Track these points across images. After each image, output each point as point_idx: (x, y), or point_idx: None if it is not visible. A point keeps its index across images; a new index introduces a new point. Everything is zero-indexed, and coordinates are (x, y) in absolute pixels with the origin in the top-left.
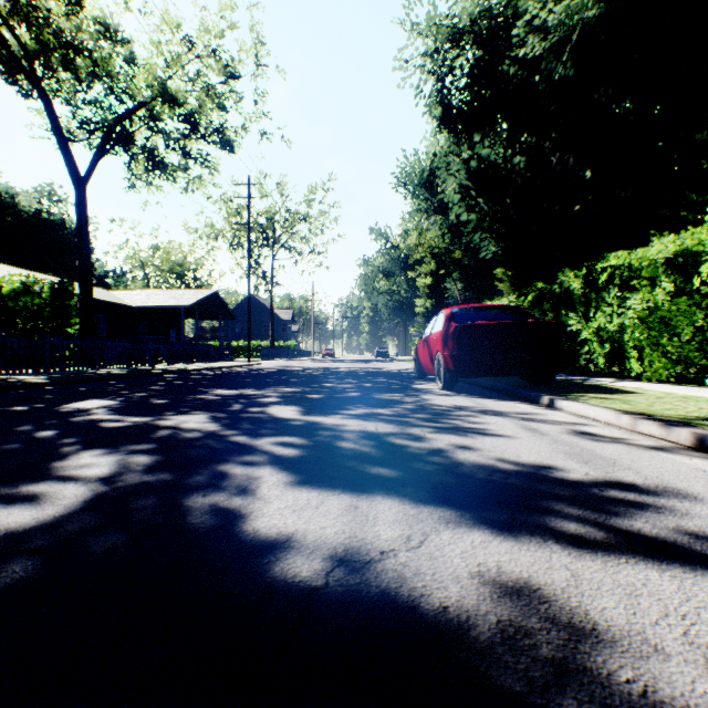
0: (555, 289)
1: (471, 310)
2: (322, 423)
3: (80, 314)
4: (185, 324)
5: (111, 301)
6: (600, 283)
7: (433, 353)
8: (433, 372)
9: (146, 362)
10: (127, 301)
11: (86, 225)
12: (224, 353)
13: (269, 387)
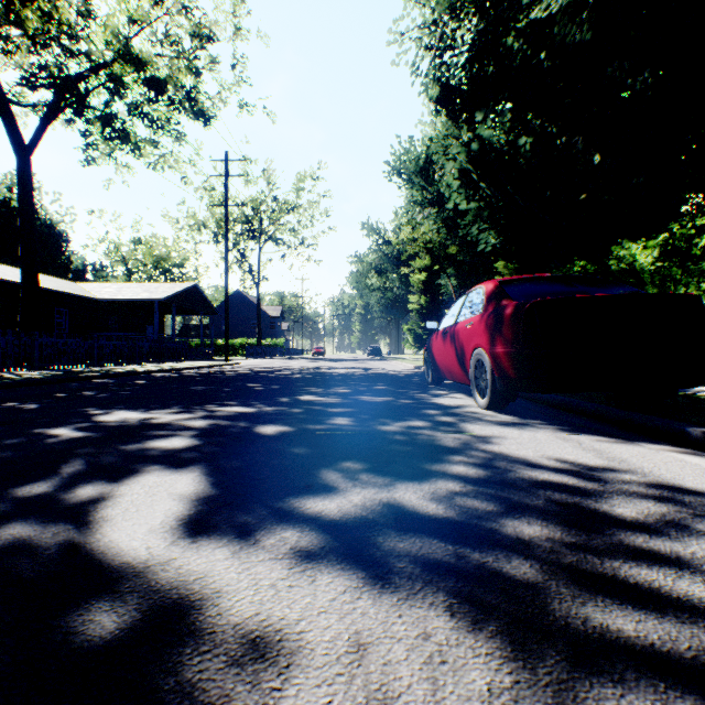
0: (613, 265)
1: (532, 281)
2: (206, 623)
3: (22, 305)
4: (163, 320)
5: (72, 293)
6: (694, 251)
7: (465, 350)
8: (462, 378)
9: (96, 362)
10: (95, 294)
11: (30, 200)
12: (204, 351)
13: (208, 404)
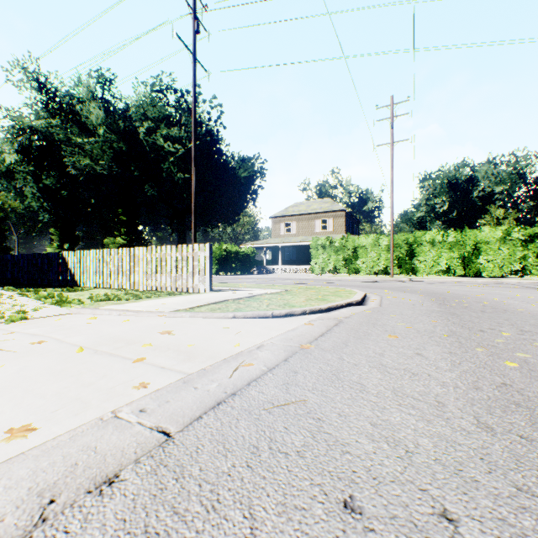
0: None
1: None
2: None
3: None
4: None
5: None
6: None
7: None
8: None
9: None
10: None
11: None
12: None
13: None
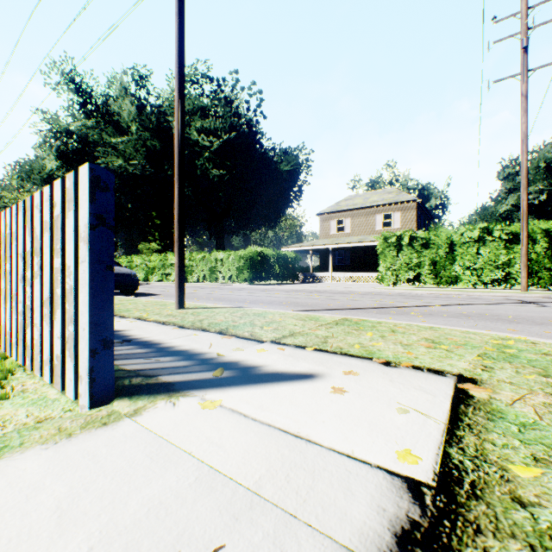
0: None
1: None
2: None
3: None
4: None
5: None
6: None
7: None
8: None
9: None
10: None
11: None
12: None
13: None
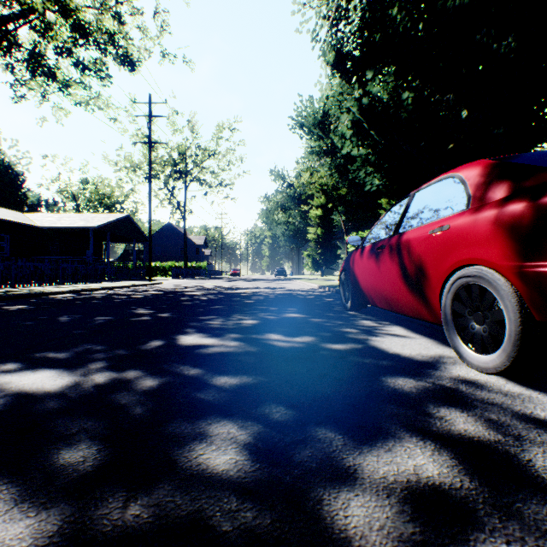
0: None
1: None
2: None
3: None
4: (102, 246)
5: (11, 220)
6: None
7: (429, 270)
8: (413, 310)
9: (14, 282)
10: (36, 222)
11: None
12: (137, 272)
13: (8, 363)
